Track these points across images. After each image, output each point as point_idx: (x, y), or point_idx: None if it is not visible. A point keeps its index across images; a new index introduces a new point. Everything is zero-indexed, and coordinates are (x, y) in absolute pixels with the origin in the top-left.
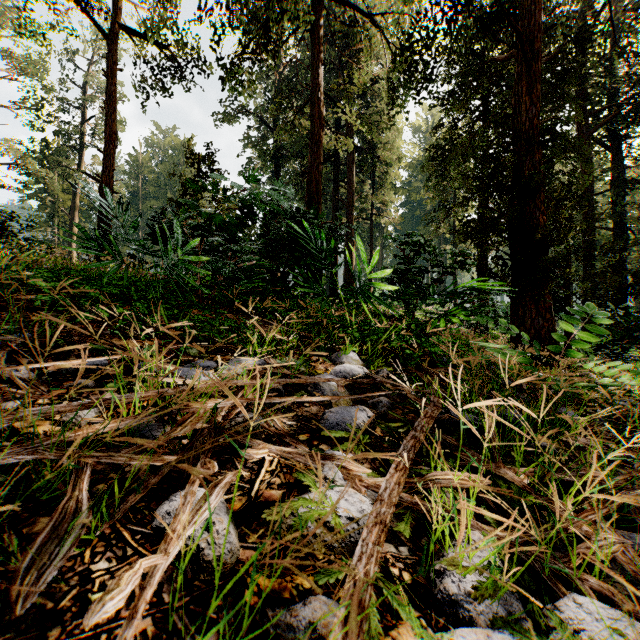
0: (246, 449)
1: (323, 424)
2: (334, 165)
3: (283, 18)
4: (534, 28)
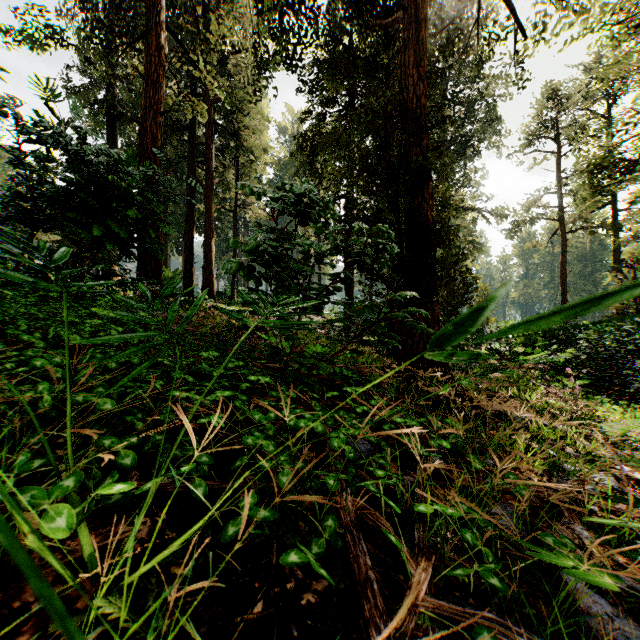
0: None
1: None
2: (190, 139)
3: None
4: None
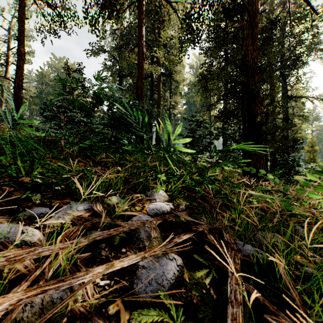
0: None
1: (135, 285)
2: (150, 81)
3: None
4: (255, 11)
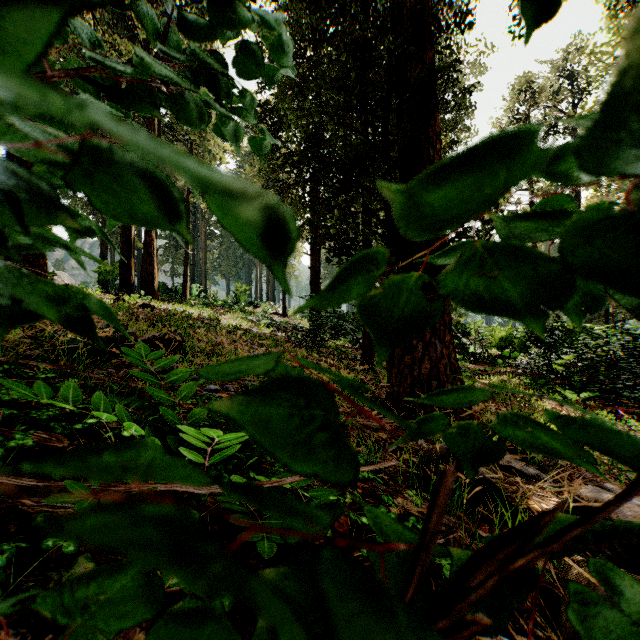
0: None
1: None
2: None
3: None
4: None
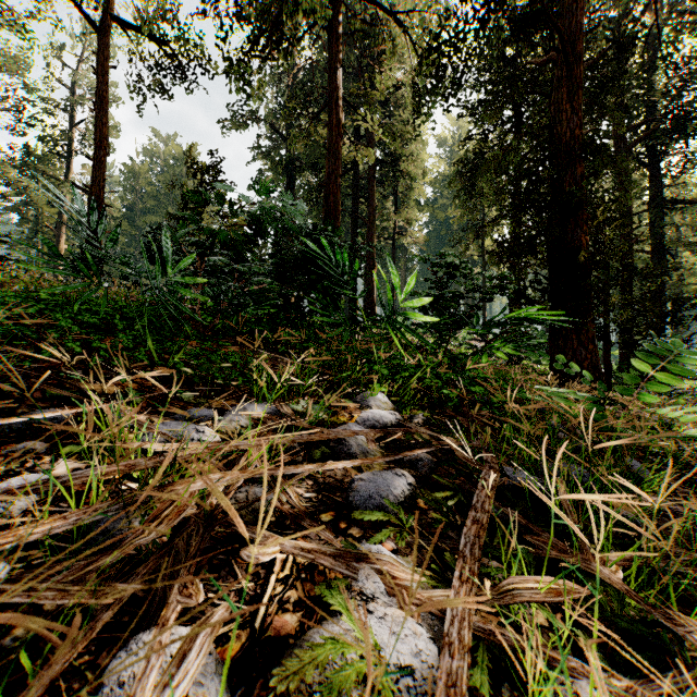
0: (249, 546)
1: (352, 497)
2: (353, 179)
3: (297, 12)
4: (576, 29)
